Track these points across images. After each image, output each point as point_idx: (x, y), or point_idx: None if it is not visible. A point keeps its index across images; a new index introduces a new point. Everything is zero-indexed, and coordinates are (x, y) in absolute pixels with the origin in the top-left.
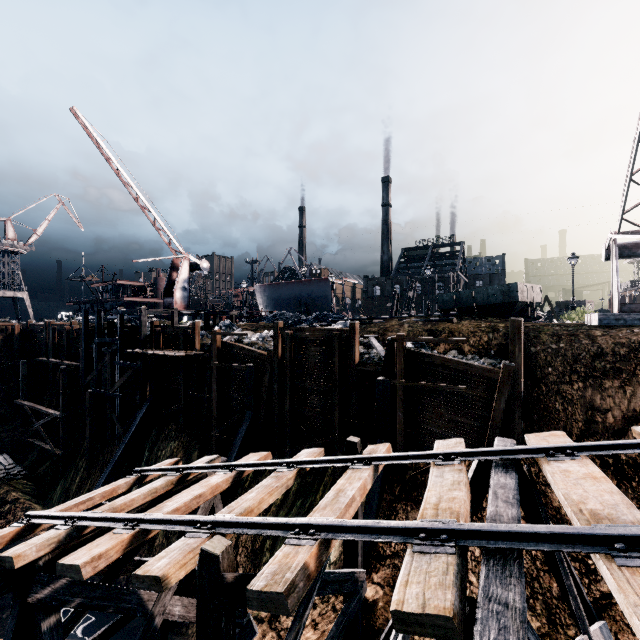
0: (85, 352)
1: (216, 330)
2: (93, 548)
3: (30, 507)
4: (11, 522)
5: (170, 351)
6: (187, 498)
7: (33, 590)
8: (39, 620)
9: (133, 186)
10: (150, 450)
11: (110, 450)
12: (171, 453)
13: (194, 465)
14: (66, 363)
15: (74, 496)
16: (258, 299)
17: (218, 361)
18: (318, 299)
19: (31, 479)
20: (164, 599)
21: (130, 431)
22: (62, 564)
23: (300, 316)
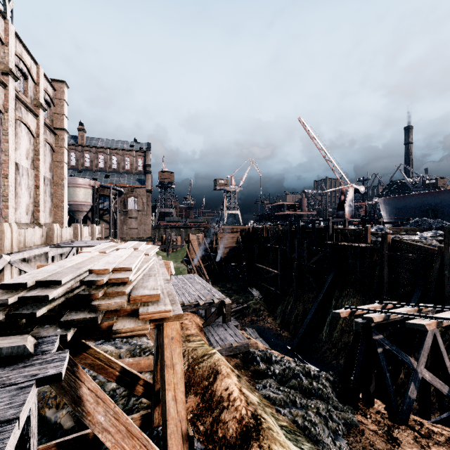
0: (290, 242)
1: (387, 231)
2: (419, 321)
3: (269, 315)
4: (264, 319)
5: (350, 243)
6: (449, 316)
7: (373, 334)
8: (376, 347)
9: (324, 150)
10: (336, 300)
11: (307, 296)
12: (352, 304)
13: (425, 305)
14: (278, 247)
15: (288, 316)
16: (381, 209)
17: (388, 251)
18: (448, 207)
19: (265, 302)
20: (420, 367)
21: (324, 287)
22: (410, 323)
23: (442, 222)
